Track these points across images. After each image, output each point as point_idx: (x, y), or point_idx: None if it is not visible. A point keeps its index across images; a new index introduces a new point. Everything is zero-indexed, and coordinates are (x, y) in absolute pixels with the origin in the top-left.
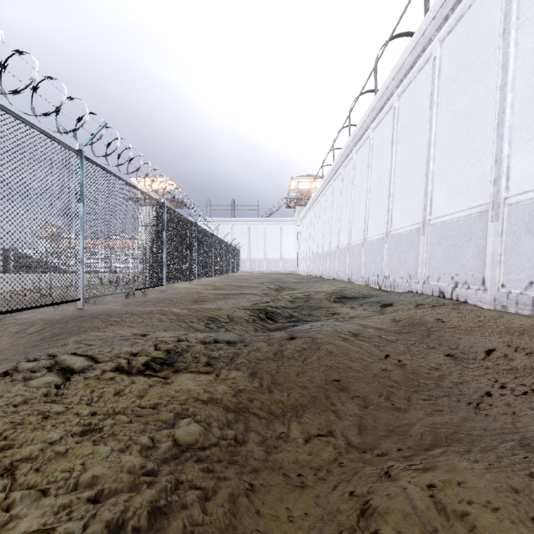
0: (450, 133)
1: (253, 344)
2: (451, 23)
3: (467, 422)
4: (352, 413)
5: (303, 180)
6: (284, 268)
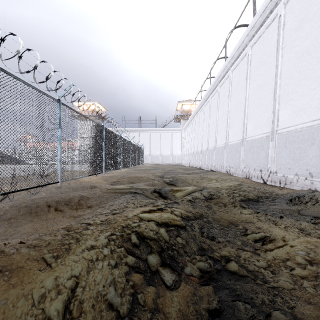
0: None
1: None
2: None
3: None
4: None
5: (185, 103)
6: (173, 161)
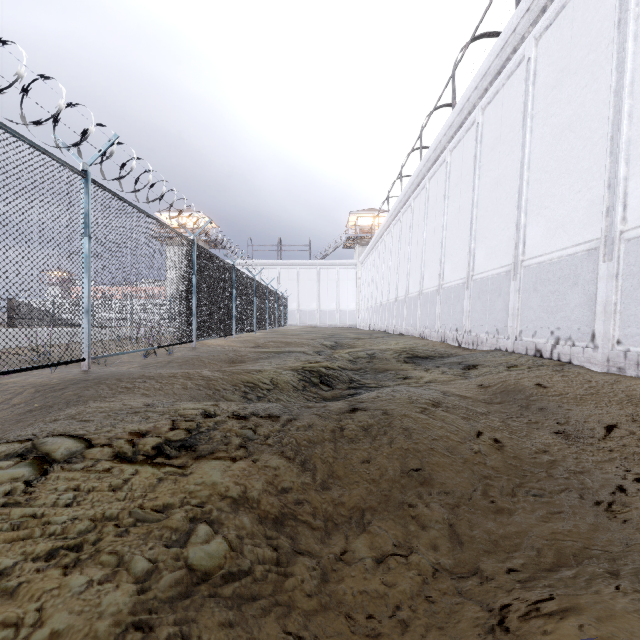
0: (549, 152)
1: (303, 419)
2: (550, 16)
3: (600, 531)
4: (439, 517)
5: (364, 215)
6: (342, 321)
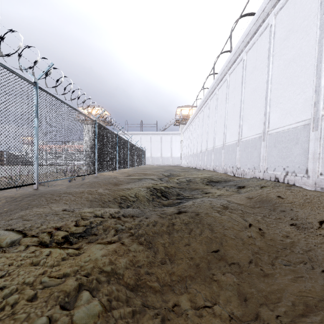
0: (282, 73)
1: (151, 218)
2: (283, 2)
3: None
4: (231, 280)
5: (184, 108)
6: (173, 162)
